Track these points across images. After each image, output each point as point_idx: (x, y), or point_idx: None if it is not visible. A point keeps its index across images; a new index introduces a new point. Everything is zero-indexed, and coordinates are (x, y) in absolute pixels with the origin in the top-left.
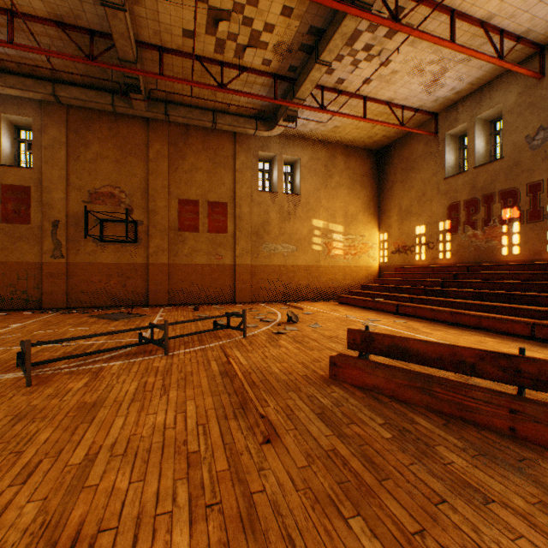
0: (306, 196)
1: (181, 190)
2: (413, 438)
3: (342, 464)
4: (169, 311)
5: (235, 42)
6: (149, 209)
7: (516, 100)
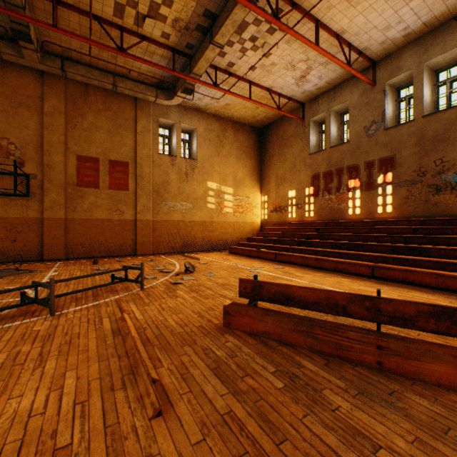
0: (202, 161)
1: (80, 147)
2: (303, 384)
3: (239, 430)
4: (66, 265)
5: (134, 9)
6: (44, 163)
7: (358, 99)
